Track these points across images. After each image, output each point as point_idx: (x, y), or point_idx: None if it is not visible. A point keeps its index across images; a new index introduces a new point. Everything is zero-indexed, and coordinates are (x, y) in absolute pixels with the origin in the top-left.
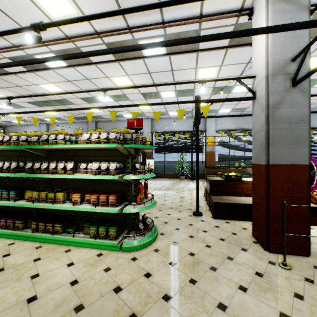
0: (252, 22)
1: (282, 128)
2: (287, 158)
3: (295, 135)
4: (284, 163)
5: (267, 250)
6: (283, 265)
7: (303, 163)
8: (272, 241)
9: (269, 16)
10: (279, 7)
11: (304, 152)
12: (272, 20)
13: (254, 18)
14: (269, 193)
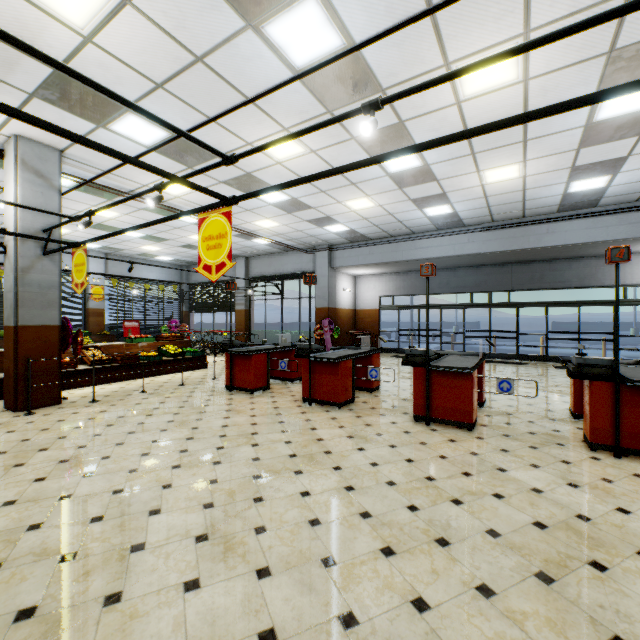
0: (4, 165)
1: (34, 292)
2: (38, 320)
3: (47, 300)
4: (36, 324)
5: (18, 411)
6: (29, 413)
7: (55, 324)
8: (22, 400)
9: (19, 181)
10: (31, 177)
11: (56, 315)
12: (23, 186)
13: (6, 164)
14: (19, 354)
